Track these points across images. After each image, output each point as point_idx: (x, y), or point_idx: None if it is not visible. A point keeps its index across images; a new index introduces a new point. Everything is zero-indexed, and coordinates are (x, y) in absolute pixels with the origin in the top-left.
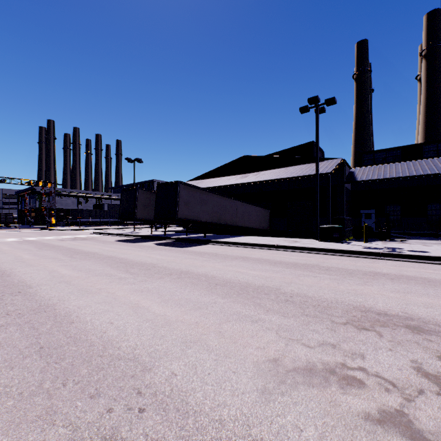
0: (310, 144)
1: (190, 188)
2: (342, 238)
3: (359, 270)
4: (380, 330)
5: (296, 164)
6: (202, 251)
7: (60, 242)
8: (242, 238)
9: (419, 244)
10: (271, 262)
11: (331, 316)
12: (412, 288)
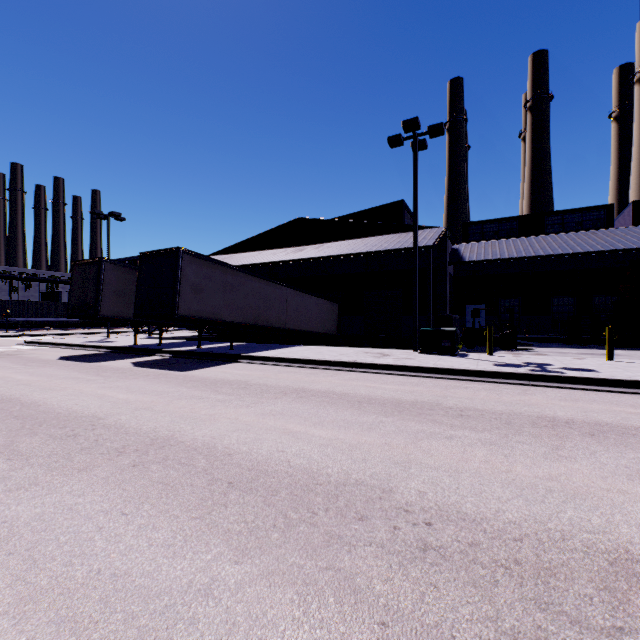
0: (398, 204)
1: (203, 262)
2: (455, 347)
3: (517, 414)
4: None
5: (378, 233)
6: (221, 379)
7: None
8: (296, 350)
9: (559, 355)
10: (353, 401)
11: (590, 635)
12: None
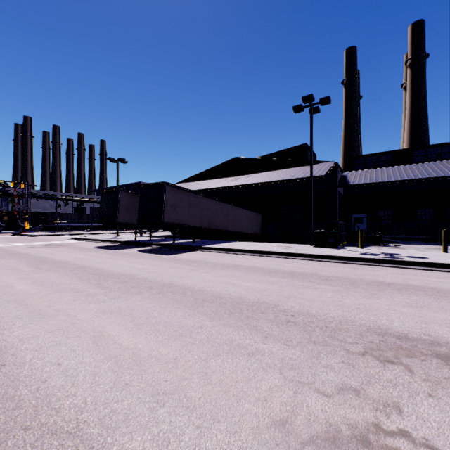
0: (303, 146)
1: (177, 190)
2: (337, 243)
3: (361, 279)
4: (407, 362)
5: (289, 167)
6: (190, 259)
7: (29, 249)
8: (234, 244)
9: (413, 249)
10: (266, 271)
11: (344, 343)
12: (424, 301)
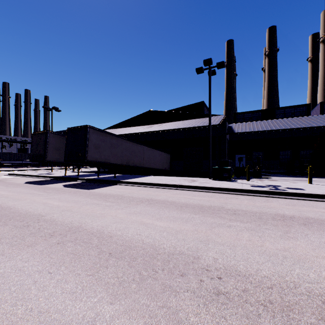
0: (201, 103)
1: (100, 133)
2: (230, 177)
3: (264, 212)
4: None
5: (191, 118)
6: (109, 193)
7: None
8: (148, 178)
9: (283, 180)
10: (178, 206)
11: None
12: None
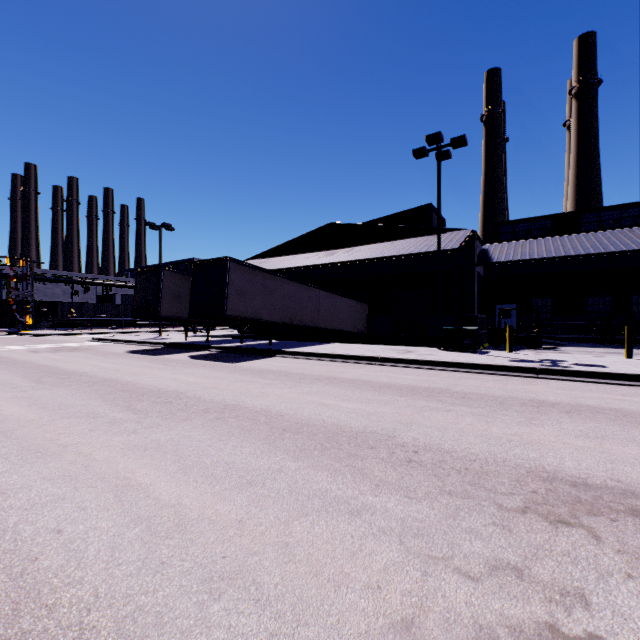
0: (426, 208)
1: (247, 269)
2: (477, 345)
3: (513, 397)
4: (590, 524)
5: (406, 236)
6: (265, 369)
7: (30, 354)
8: (328, 347)
9: (583, 353)
10: (375, 386)
11: (493, 494)
12: (606, 428)
